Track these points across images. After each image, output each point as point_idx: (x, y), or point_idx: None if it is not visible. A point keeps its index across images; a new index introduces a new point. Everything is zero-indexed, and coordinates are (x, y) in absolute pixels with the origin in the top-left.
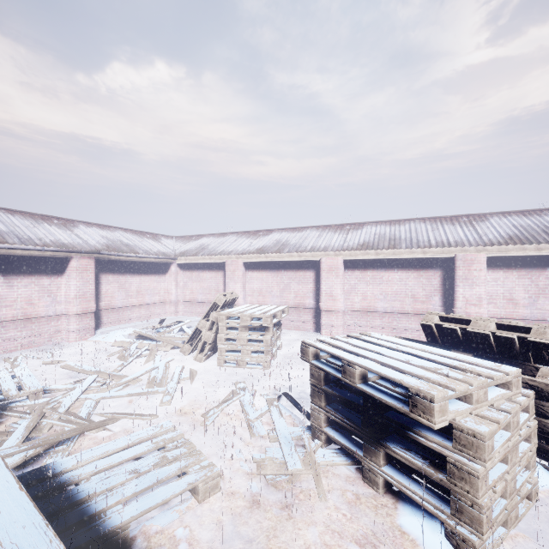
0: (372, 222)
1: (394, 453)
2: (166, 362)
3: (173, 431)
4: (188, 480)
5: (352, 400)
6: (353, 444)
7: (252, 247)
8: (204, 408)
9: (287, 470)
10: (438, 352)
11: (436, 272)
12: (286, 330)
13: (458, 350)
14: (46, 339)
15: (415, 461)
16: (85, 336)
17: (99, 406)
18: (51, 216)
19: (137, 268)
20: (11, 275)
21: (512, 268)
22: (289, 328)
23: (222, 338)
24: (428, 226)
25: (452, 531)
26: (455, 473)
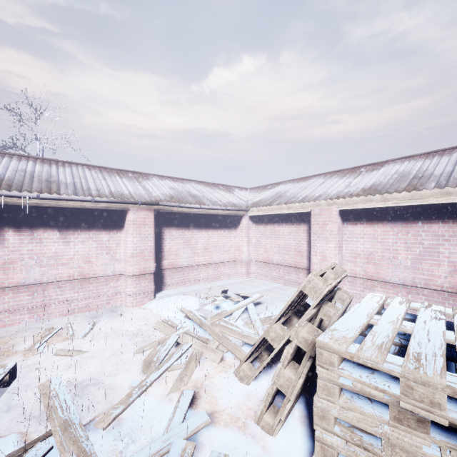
0: None
1: None
2: (190, 433)
3: None
4: None
5: None
6: None
7: (353, 187)
8: None
9: None
10: None
11: None
12: None
13: None
14: (105, 301)
15: None
16: (143, 301)
17: None
18: (127, 170)
19: (204, 221)
20: (68, 230)
21: None
22: None
23: (328, 414)
24: None
25: None
26: None
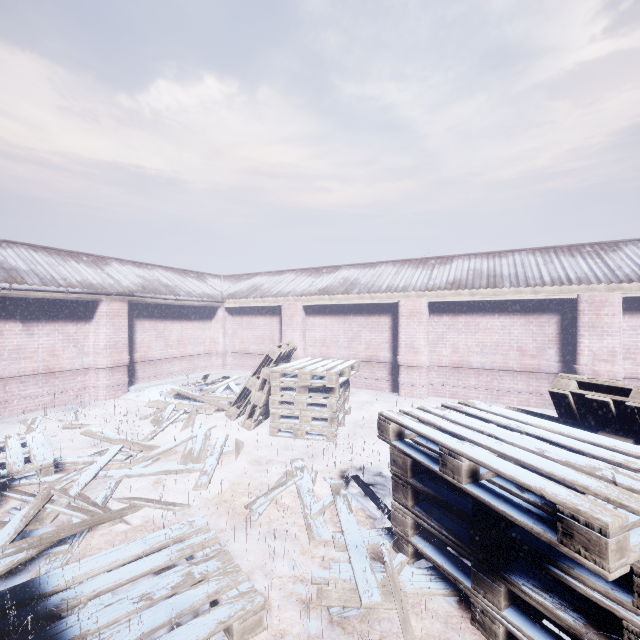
0: (464, 255)
1: (524, 594)
2: (207, 429)
3: (205, 533)
4: (218, 616)
5: (454, 503)
6: (456, 567)
7: (314, 287)
8: (250, 495)
9: (360, 603)
10: (584, 437)
11: (551, 317)
12: (355, 389)
13: (609, 432)
14: (72, 396)
15: (562, 613)
16: (116, 394)
17: (119, 487)
18: (79, 253)
19: (178, 312)
20: (31, 322)
21: None
22: (359, 387)
23: (275, 401)
24: (539, 259)
25: None
26: None
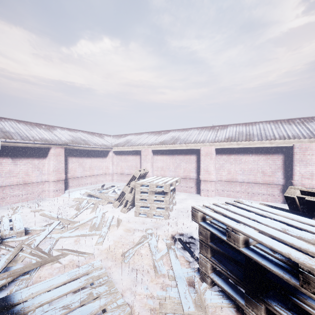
0: (233, 124)
1: (276, 311)
2: (103, 213)
3: (100, 270)
4: None
5: (234, 257)
6: (235, 292)
7: (157, 141)
8: (124, 248)
9: (183, 311)
10: (306, 222)
11: (279, 156)
12: (178, 192)
13: None
14: (36, 195)
15: None
16: (58, 194)
17: (57, 243)
18: (41, 124)
19: (89, 153)
20: (16, 158)
21: None
22: (180, 191)
23: (138, 198)
24: (272, 126)
25: None
26: None
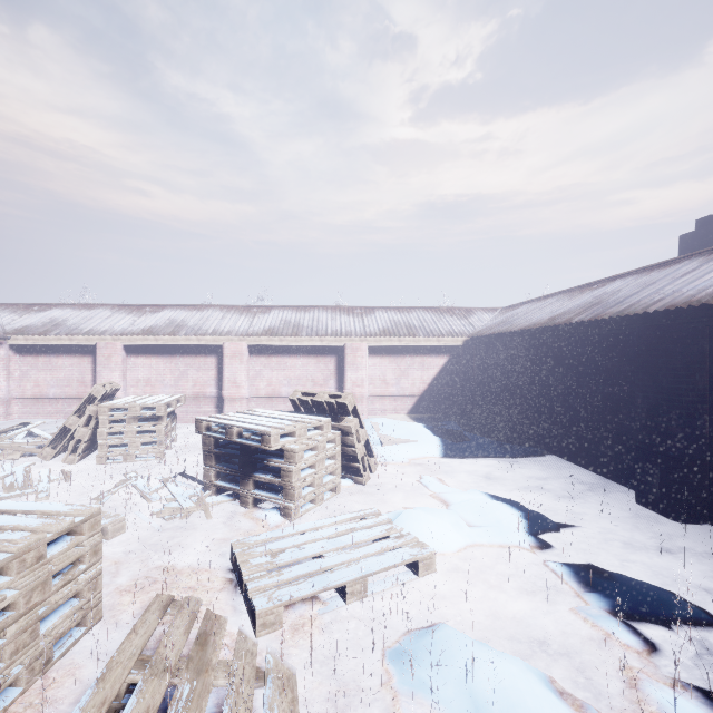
0: (280, 306)
1: (257, 478)
2: (25, 467)
3: None
4: None
5: (233, 453)
6: (235, 485)
7: (136, 327)
8: (93, 496)
9: (183, 509)
10: (293, 416)
11: (332, 358)
12: (182, 424)
13: (311, 414)
14: None
15: (268, 477)
16: None
17: None
18: None
19: None
20: None
21: (385, 355)
22: (186, 422)
23: (104, 433)
24: (329, 315)
25: (283, 507)
26: (285, 475)
